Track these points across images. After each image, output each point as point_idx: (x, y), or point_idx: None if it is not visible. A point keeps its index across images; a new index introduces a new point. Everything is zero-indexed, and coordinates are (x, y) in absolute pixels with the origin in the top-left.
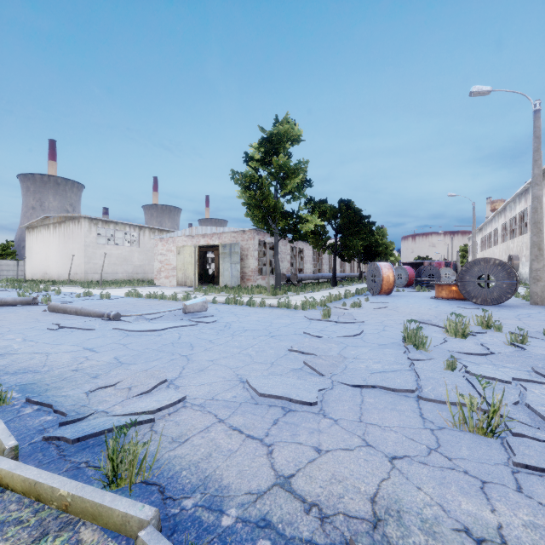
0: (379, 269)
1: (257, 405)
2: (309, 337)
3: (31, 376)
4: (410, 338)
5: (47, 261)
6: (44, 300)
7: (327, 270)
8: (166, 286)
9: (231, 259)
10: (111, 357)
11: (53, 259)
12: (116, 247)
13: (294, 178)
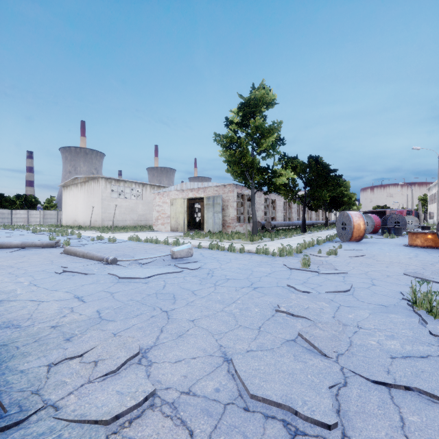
0: (349, 218)
1: (248, 414)
2: (294, 291)
3: (8, 334)
4: (421, 302)
5: (76, 211)
6: (65, 243)
7: (296, 218)
8: (162, 231)
9: (214, 209)
10: (94, 309)
11: (80, 210)
12: (125, 200)
13: (269, 137)
